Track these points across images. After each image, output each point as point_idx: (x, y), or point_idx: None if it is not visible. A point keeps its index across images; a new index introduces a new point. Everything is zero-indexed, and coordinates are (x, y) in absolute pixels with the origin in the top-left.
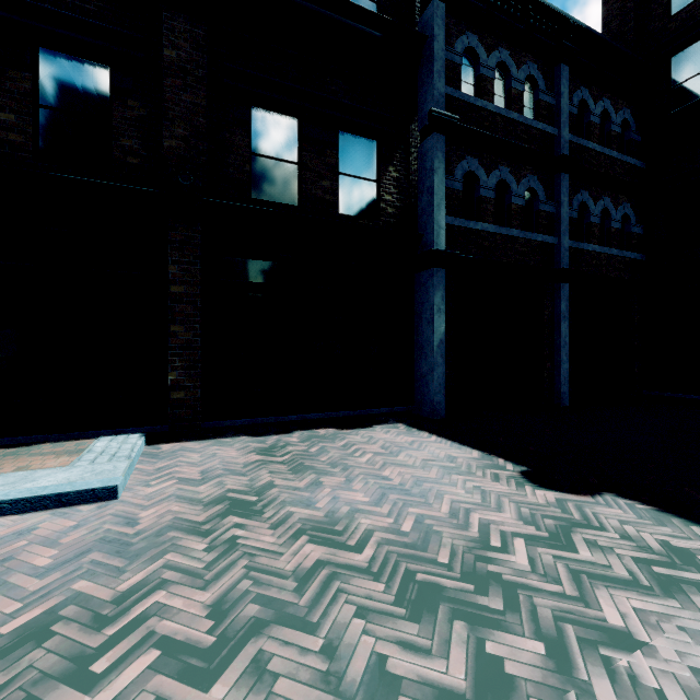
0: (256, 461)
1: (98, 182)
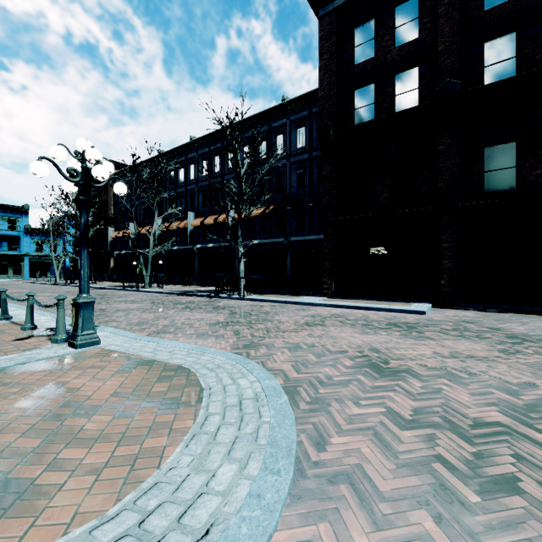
0: (479, 316)
1: (414, 210)
